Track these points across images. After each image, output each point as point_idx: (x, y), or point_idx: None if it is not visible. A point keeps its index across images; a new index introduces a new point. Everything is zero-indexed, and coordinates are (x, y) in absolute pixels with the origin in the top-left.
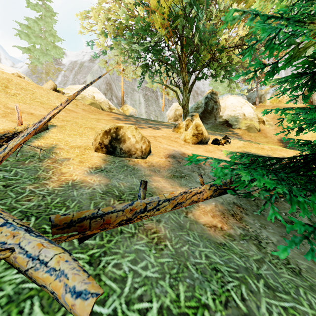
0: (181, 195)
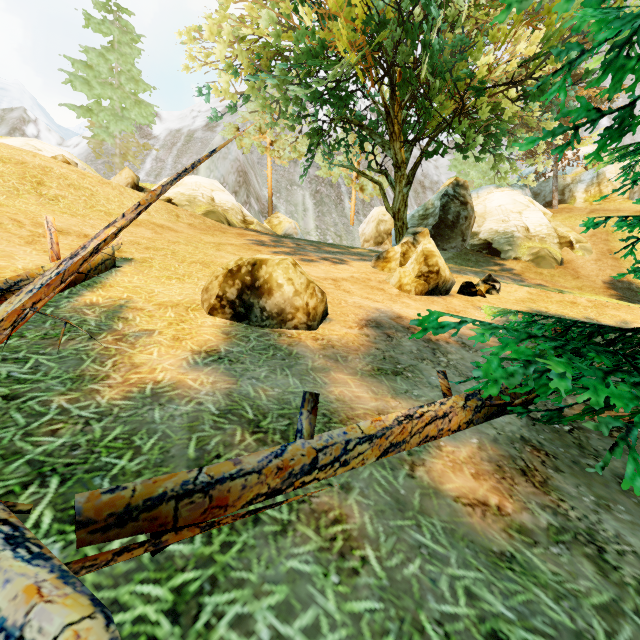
0: (400, 425)
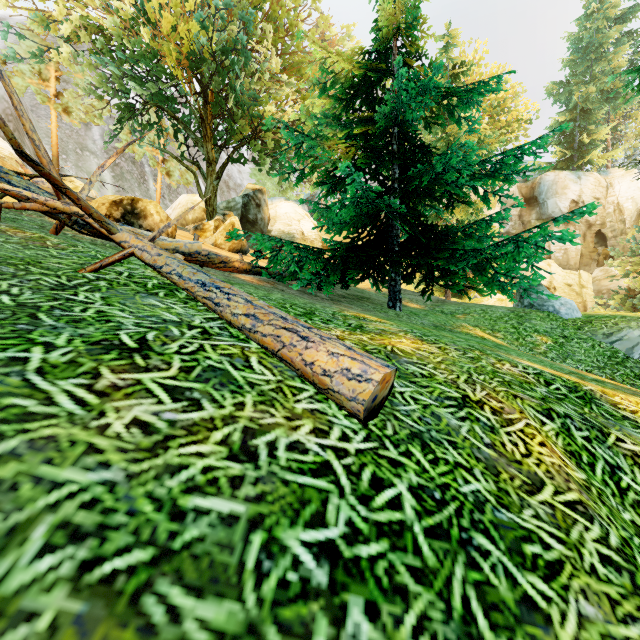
0: (226, 257)
